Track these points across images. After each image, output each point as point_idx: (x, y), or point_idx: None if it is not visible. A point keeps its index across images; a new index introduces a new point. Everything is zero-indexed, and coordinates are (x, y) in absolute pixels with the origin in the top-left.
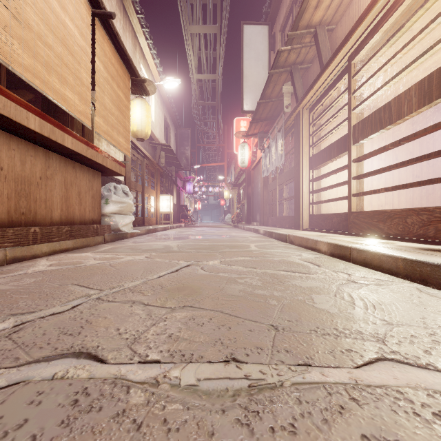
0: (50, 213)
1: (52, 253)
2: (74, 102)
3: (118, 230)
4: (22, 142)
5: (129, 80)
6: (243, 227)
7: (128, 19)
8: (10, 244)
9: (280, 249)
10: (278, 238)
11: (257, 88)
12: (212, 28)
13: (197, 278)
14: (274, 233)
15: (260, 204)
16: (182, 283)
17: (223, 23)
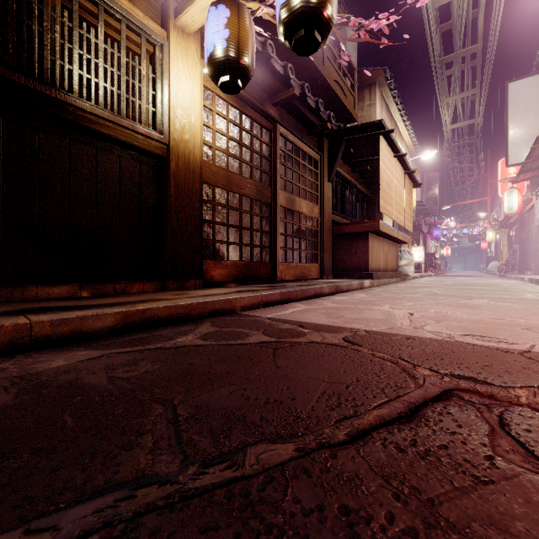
0: (389, 266)
1: (392, 283)
2: (401, 219)
3: (406, 275)
4: (386, 240)
5: (411, 186)
6: (510, 276)
7: (392, 118)
8: (388, 277)
9: (524, 286)
10: (535, 283)
11: (526, 140)
12: (470, 92)
13: (470, 288)
14: (533, 280)
15: (534, 251)
16: (465, 288)
17: (483, 87)
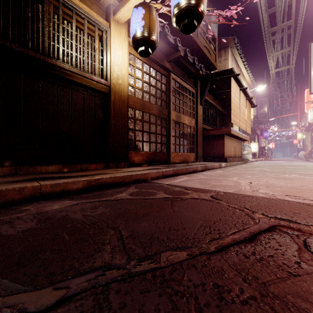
0: (236, 155)
1: (238, 164)
2: (244, 126)
3: (247, 160)
4: (234, 139)
5: (250, 107)
6: (312, 161)
7: (238, 67)
8: (236, 161)
9: None
10: None
11: None
12: (287, 49)
13: (287, 168)
14: None
15: None
16: (283, 168)
17: (295, 46)
